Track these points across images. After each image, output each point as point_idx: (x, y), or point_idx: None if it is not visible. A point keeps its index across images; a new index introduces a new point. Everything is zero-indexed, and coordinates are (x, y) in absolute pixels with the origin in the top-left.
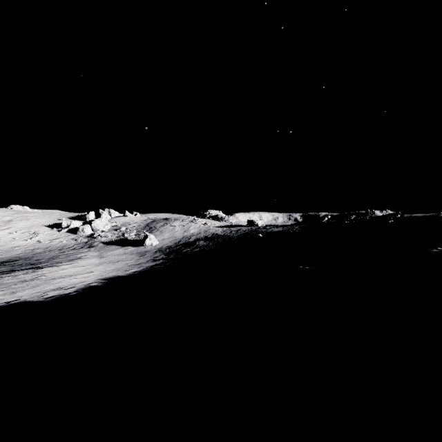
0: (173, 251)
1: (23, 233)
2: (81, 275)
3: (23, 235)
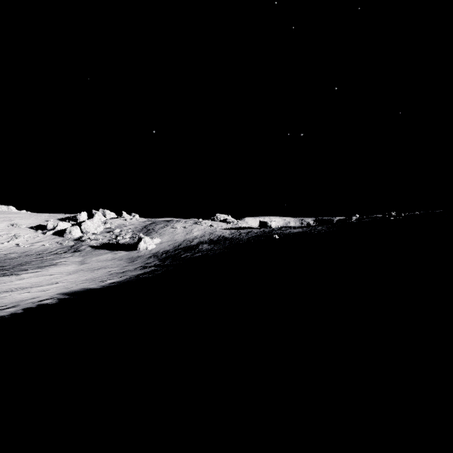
0: (169, 256)
1: (0, 236)
2: (38, 288)
3: (1, 237)
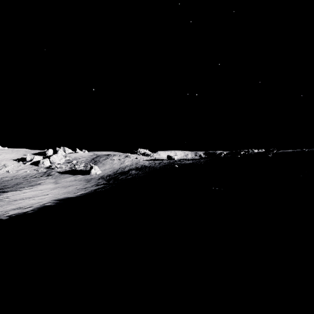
0: (112, 178)
1: None
2: (38, 197)
3: None
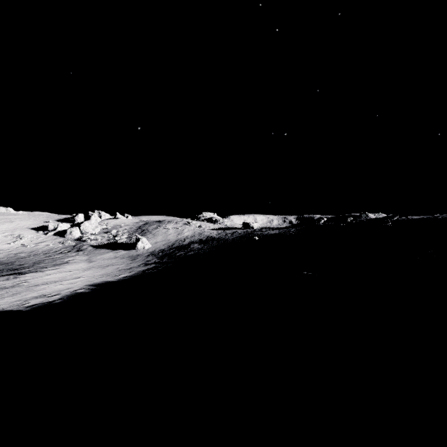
0: (166, 254)
1: (5, 236)
2: (67, 281)
3: (6, 238)
